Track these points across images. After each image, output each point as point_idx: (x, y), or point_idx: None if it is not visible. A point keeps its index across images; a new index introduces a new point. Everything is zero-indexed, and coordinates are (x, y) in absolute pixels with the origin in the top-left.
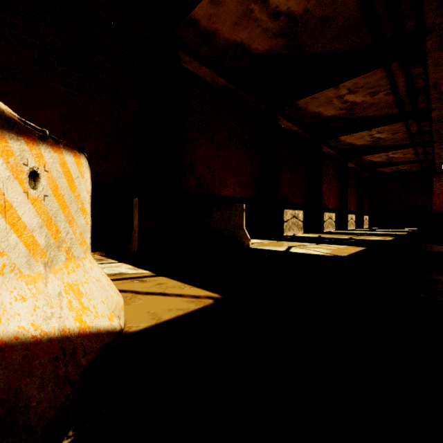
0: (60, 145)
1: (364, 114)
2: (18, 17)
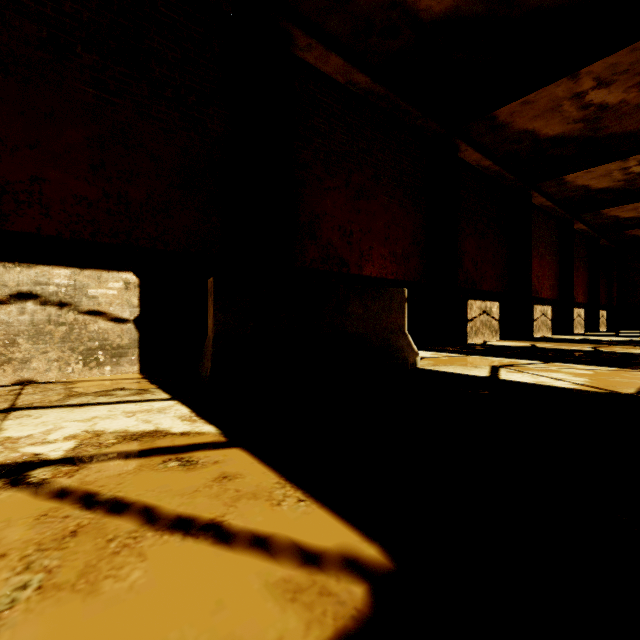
0: None
1: (619, 128)
2: None
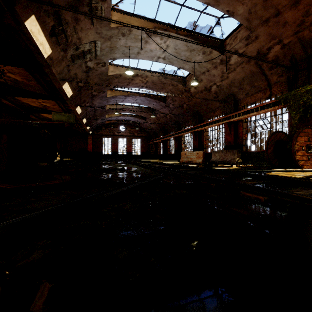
0: None
1: (51, 109)
2: None
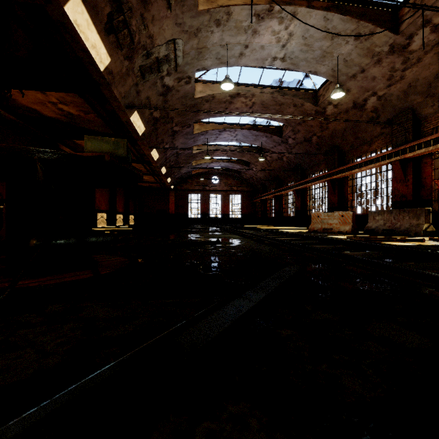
0: None
1: None
2: None
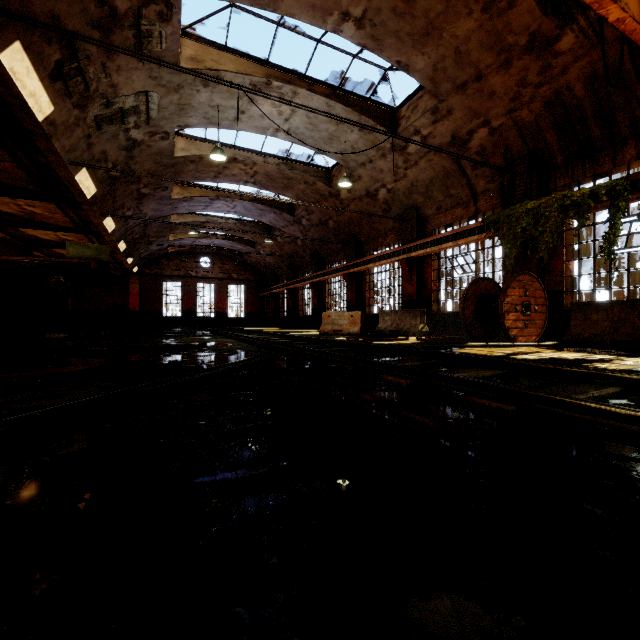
0: None
1: (46, 221)
2: None
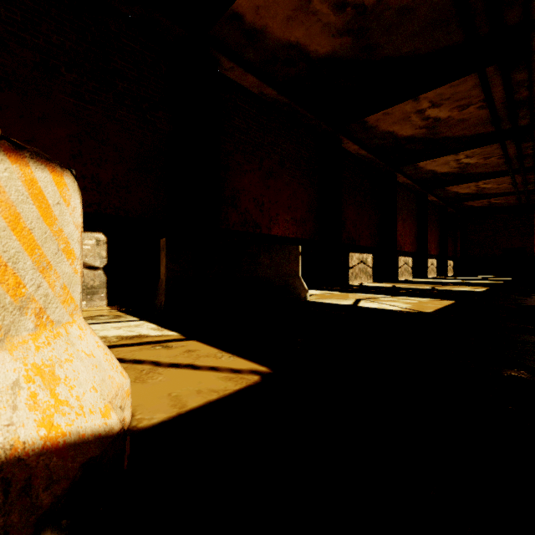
0: (24, 152)
1: (450, 134)
2: (15, 10)
